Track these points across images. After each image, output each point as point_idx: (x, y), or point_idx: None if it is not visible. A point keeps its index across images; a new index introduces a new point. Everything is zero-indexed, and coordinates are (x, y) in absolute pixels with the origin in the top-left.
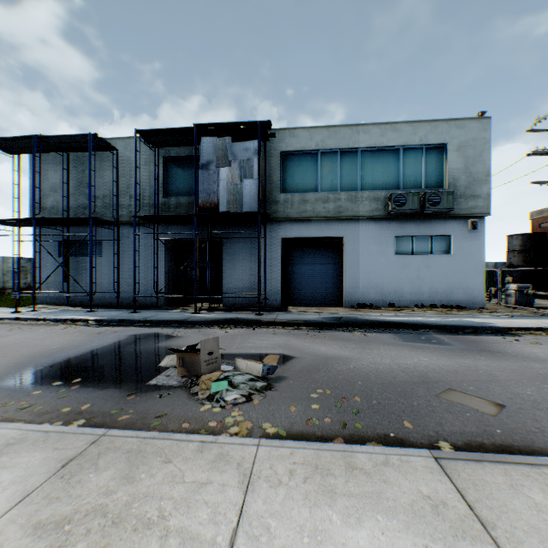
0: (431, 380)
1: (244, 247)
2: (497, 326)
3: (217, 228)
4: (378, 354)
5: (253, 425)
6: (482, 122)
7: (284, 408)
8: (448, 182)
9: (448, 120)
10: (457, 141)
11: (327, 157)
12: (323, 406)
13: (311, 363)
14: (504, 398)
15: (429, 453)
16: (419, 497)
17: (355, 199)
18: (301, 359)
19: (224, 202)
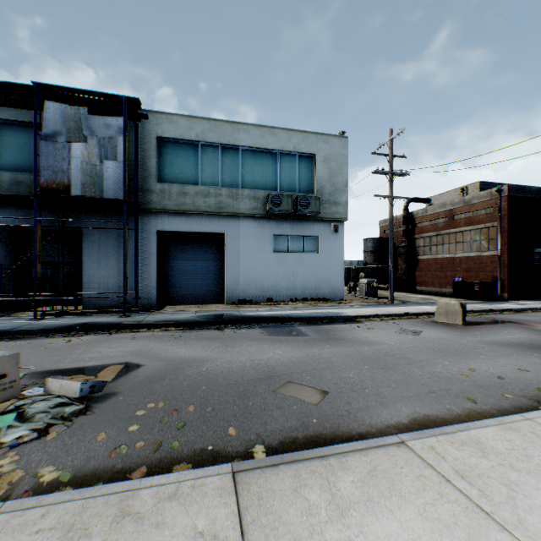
0: (276, 374)
1: (112, 239)
2: (347, 315)
3: (76, 215)
4: (237, 352)
5: (26, 473)
6: (342, 140)
7: (91, 437)
8: (317, 189)
9: (317, 133)
10: (324, 153)
11: (208, 150)
12: (145, 425)
13: (159, 370)
14: (332, 384)
15: (230, 467)
16: (189, 537)
17: (236, 196)
18: (150, 366)
19: (79, 184)
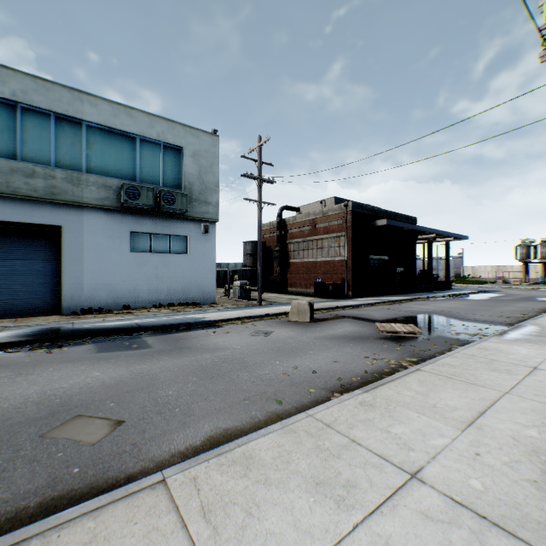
0: (68, 407)
1: None
2: (208, 320)
3: None
4: (31, 382)
5: None
6: (213, 138)
7: None
8: (185, 185)
9: (185, 125)
10: (193, 148)
11: (35, 117)
12: None
13: None
14: (138, 408)
15: None
16: None
17: (79, 182)
18: None
19: None
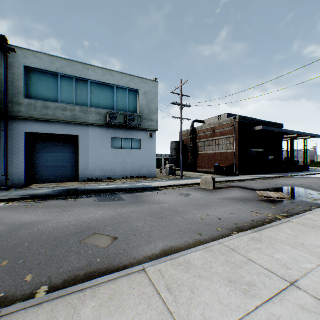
0: (89, 229)
1: None
2: (153, 186)
3: None
4: (70, 215)
5: None
6: (155, 83)
7: None
8: (139, 111)
9: (139, 77)
10: (144, 90)
11: (66, 80)
12: None
13: None
14: (123, 232)
15: None
16: None
17: (86, 112)
18: None
19: None
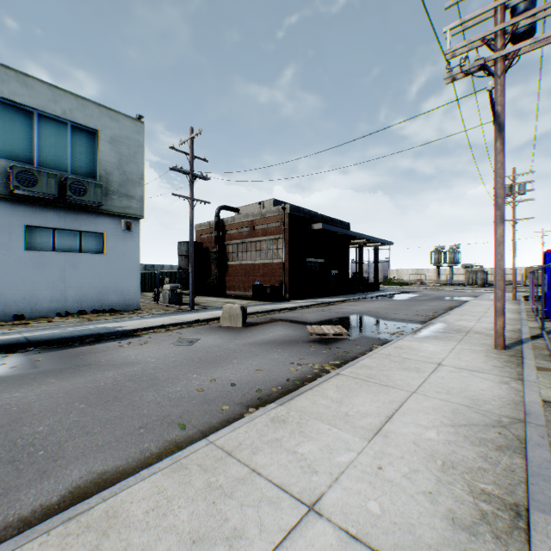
0: None
1: None
2: (125, 329)
3: None
4: None
5: None
6: (137, 125)
7: None
8: (101, 174)
9: (101, 105)
10: (112, 133)
11: None
12: None
13: None
14: None
15: None
16: None
17: None
18: None
19: None
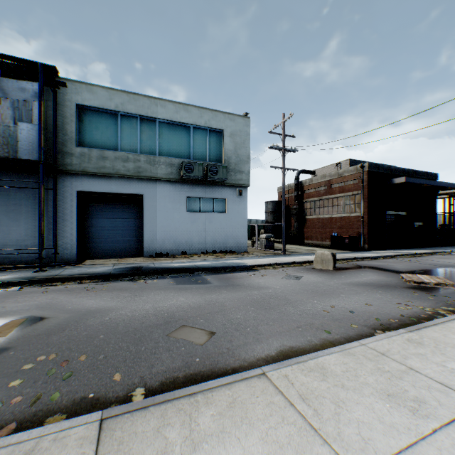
0: (174, 319)
1: (30, 198)
2: (247, 265)
3: None
4: (144, 301)
5: None
6: (246, 120)
7: None
8: (224, 159)
9: (224, 112)
10: (230, 130)
11: (127, 120)
12: (30, 378)
13: (62, 322)
14: (220, 325)
15: (100, 415)
16: None
17: (154, 162)
18: (54, 319)
19: None
